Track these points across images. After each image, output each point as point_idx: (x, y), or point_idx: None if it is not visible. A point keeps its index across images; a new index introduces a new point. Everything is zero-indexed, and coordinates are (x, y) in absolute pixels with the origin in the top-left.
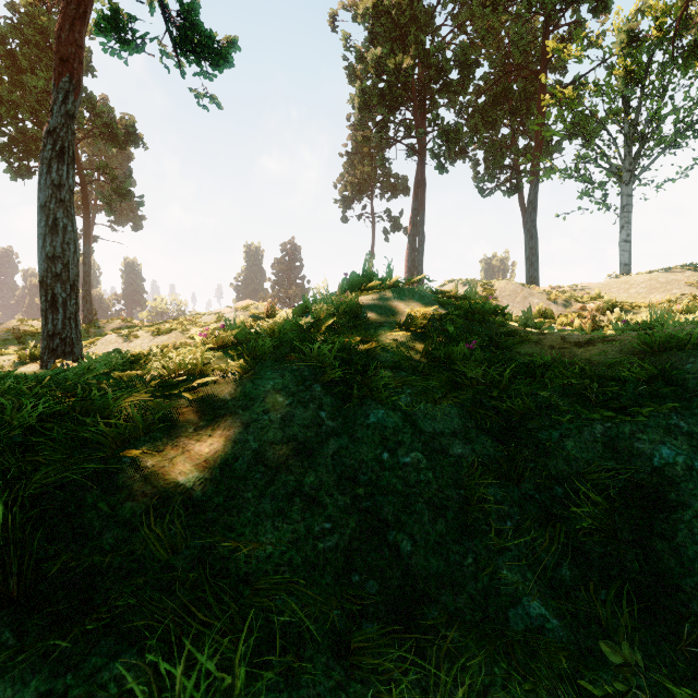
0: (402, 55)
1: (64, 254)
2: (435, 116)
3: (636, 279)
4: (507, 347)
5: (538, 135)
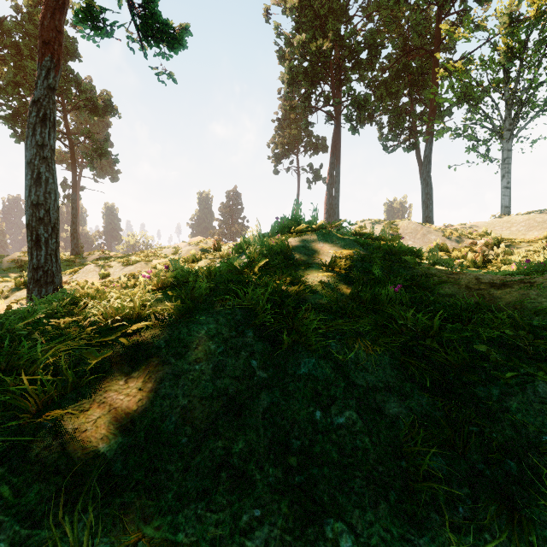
0: (322, 39)
1: (46, 202)
2: (349, 88)
3: (516, 219)
4: (427, 288)
5: (432, 102)
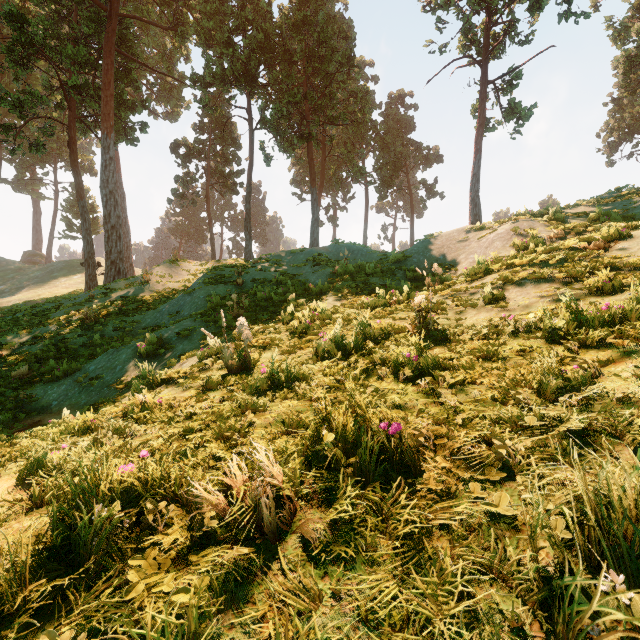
0: None
1: (479, 213)
2: None
3: None
4: None
5: None
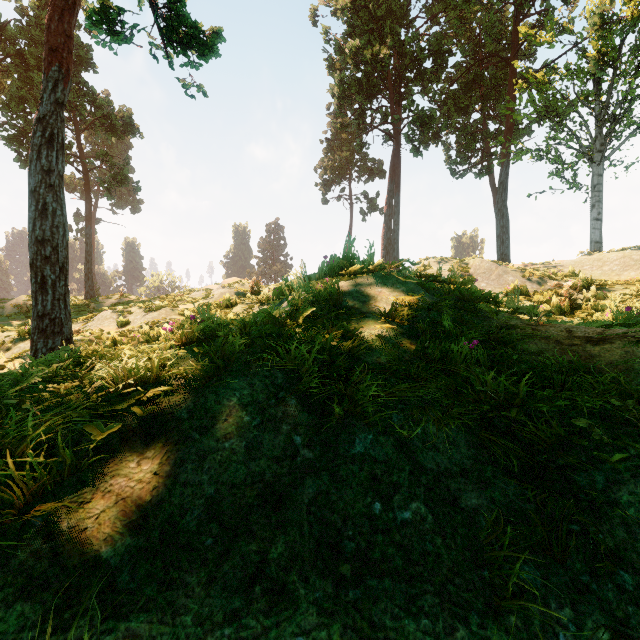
0: (379, 46)
1: (54, 237)
2: (410, 102)
3: (609, 257)
4: (509, 344)
5: (508, 119)
